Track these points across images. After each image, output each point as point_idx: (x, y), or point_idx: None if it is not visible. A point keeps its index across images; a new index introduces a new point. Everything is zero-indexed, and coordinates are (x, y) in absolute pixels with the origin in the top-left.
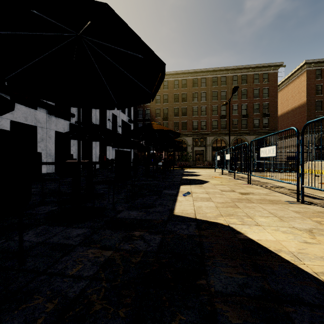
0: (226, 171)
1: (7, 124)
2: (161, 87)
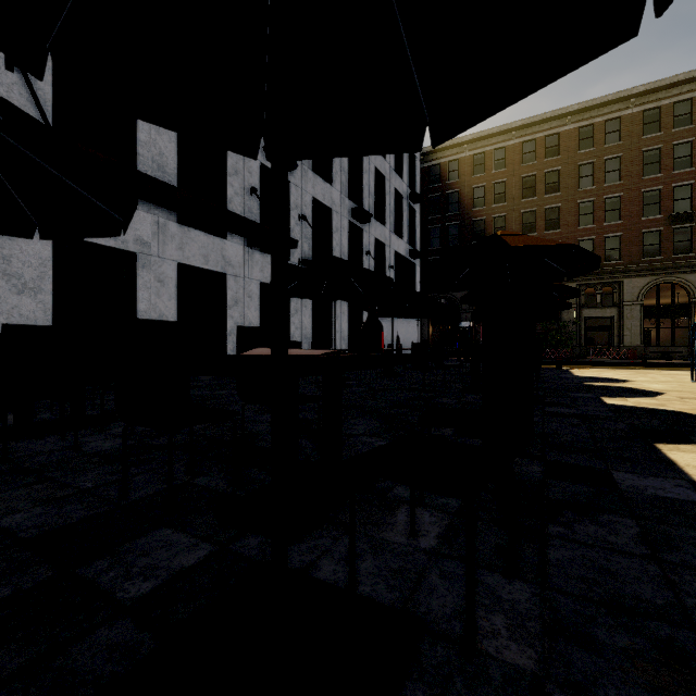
0: None
1: (172, 272)
2: (488, 166)
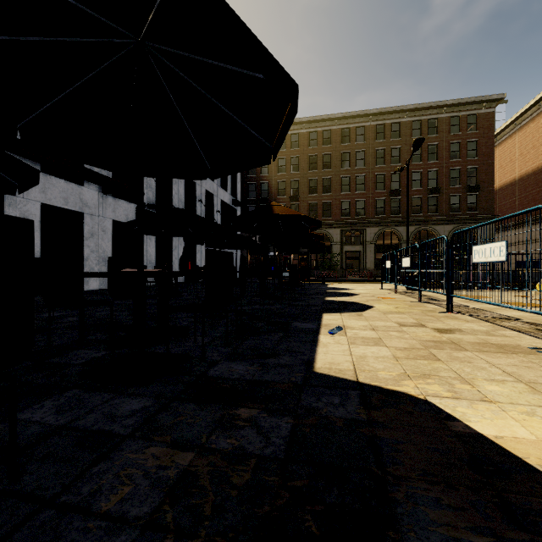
0: (401, 288)
1: (36, 210)
2: (288, 144)
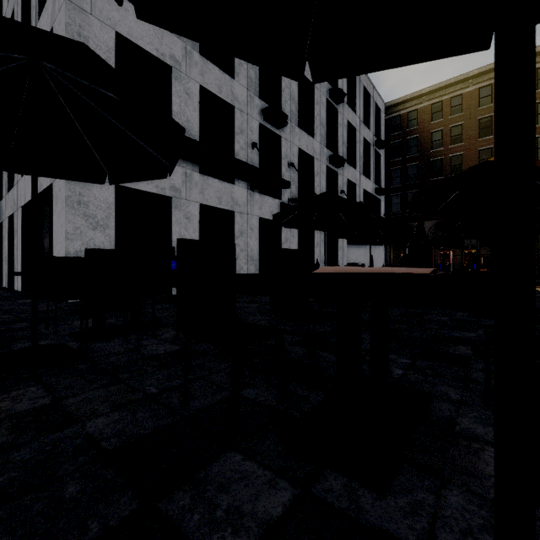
0: None
1: (196, 211)
2: (445, 112)
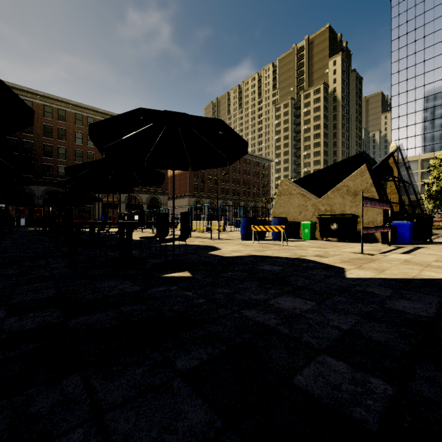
0: None
1: None
2: None
